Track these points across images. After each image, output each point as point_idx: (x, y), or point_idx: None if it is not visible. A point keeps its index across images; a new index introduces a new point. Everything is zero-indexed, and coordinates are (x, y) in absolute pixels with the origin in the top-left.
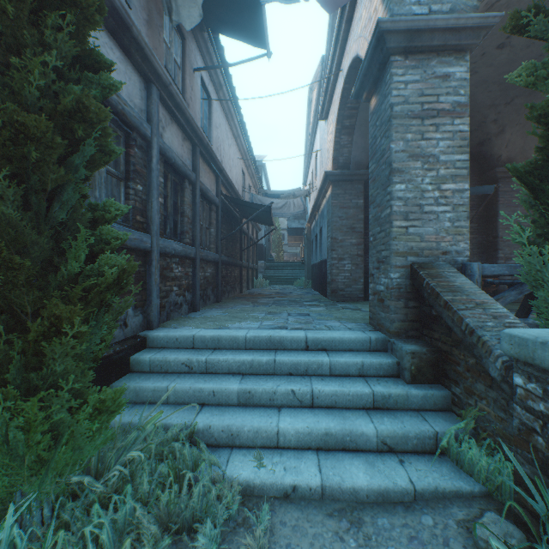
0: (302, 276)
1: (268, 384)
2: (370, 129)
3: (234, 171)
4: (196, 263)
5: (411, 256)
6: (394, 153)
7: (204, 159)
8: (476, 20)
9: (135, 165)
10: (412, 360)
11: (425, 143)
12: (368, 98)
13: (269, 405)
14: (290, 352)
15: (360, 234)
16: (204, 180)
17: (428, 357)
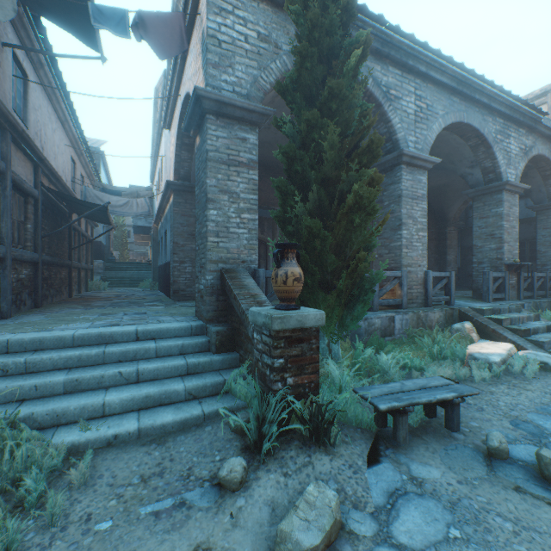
0: (150, 278)
1: (96, 371)
2: (196, 160)
3: (61, 160)
4: (7, 264)
5: (221, 263)
6: (209, 187)
7: (18, 145)
8: (260, 109)
9: None
10: (217, 337)
11: (231, 183)
12: (195, 135)
13: (98, 388)
14: (121, 344)
15: None
16: (18, 169)
17: (228, 333)
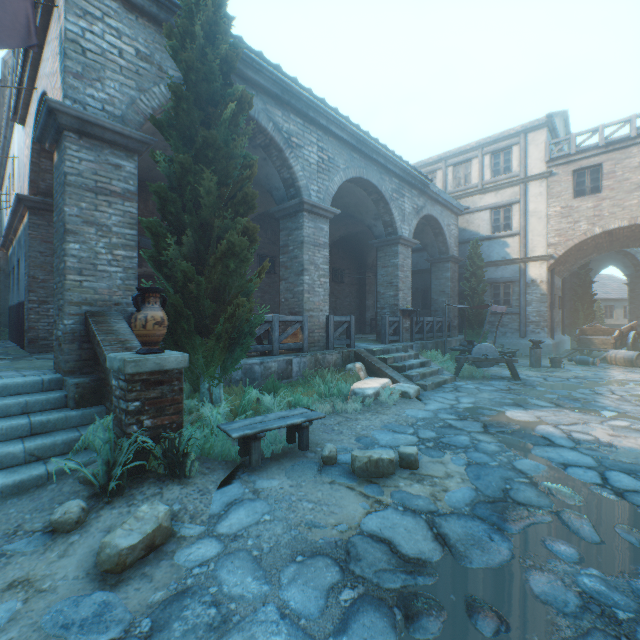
0: None
1: None
2: (55, 180)
3: None
4: None
5: (86, 305)
6: (69, 216)
7: None
8: (139, 136)
9: None
10: (77, 390)
11: (100, 214)
12: (53, 149)
13: None
14: None
15: None
16: None
17: (92, 385)
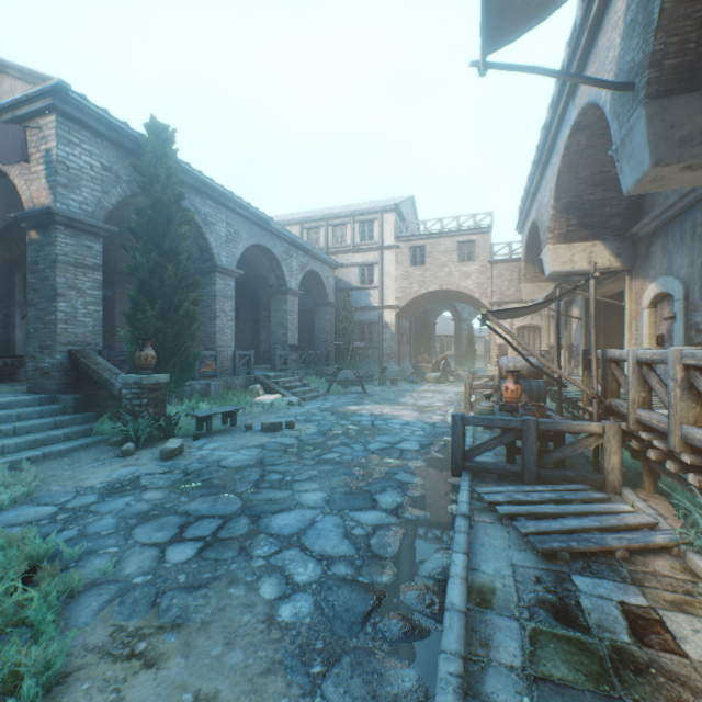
0: None
1: None
2: (31, 250)
3: None
4: None
5: (71, 345)
6: (60, 284)
7: None
8: (107, 228)
9: None
10: (76, 402)
11: (79, 282)
12: (29, 228)
13: None
14: None
15: None
16: None
17: (84, 399)
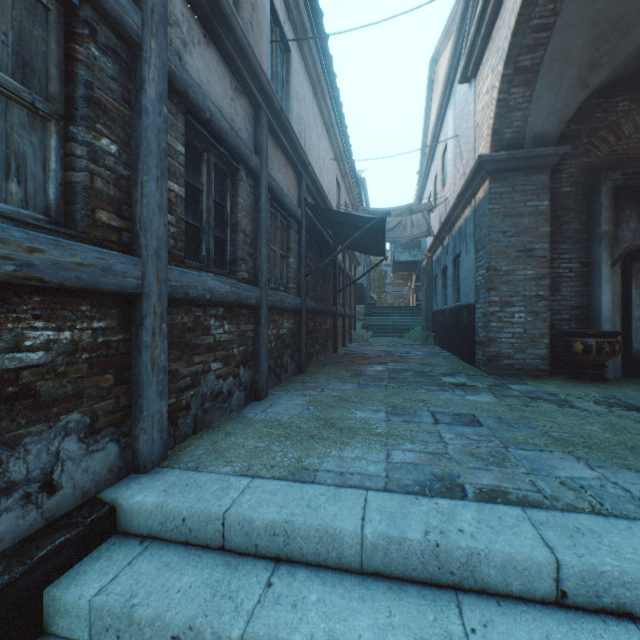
0: (415, 325)
1: None
2: None
3: (325, 177)
4: (261, 315)
5: None
6: None
7: (277, 140)
8: None
9: (92, 88)
10: None
11: None
12: None
13: None
14: (508, 613)
15: (542, 260)
16: (277, 176)
17: None
